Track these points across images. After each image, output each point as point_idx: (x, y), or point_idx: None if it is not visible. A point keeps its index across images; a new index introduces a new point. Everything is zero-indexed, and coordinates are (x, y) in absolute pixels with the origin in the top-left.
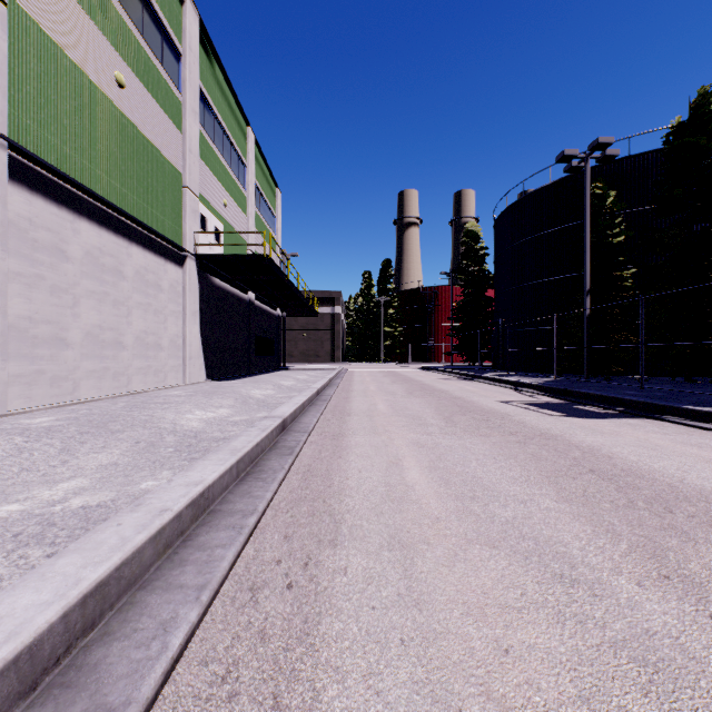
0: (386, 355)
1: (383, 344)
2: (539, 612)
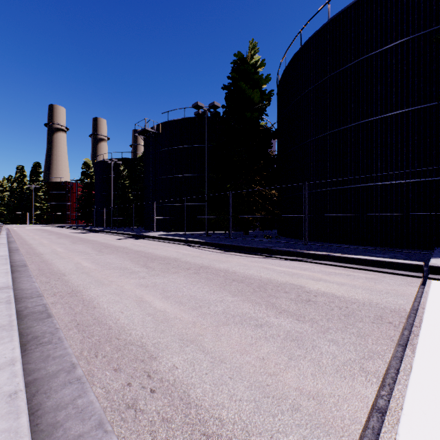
0: (37, 220)
1: (34, 213)
2: (45, 239)
